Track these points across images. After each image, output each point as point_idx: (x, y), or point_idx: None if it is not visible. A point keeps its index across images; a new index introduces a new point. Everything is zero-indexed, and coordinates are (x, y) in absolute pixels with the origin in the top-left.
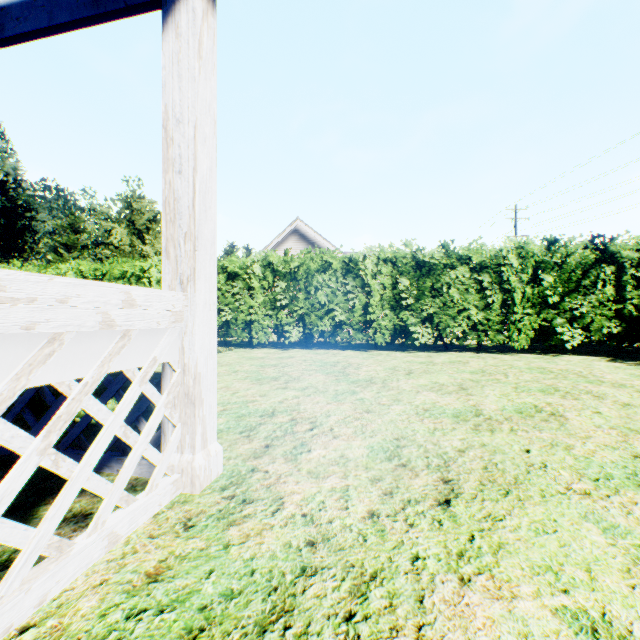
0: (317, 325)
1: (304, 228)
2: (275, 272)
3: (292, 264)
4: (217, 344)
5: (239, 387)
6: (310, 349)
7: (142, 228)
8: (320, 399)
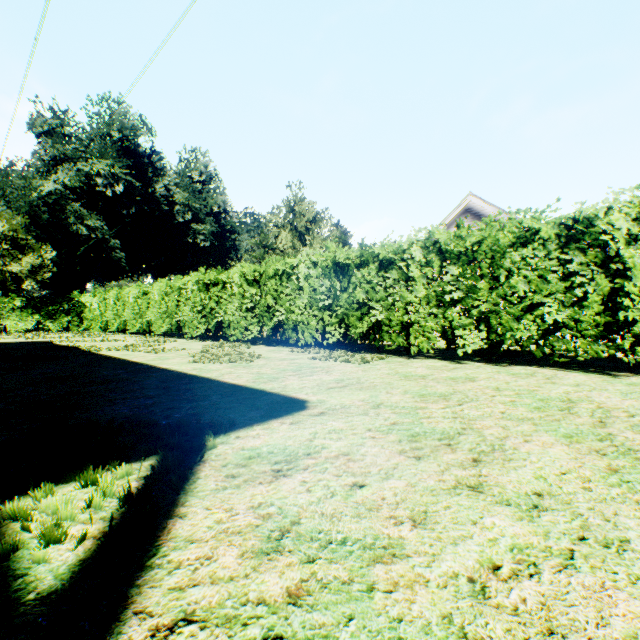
0: (511, 328)
1: (478, 205)
2: (442, 254)
3: (468, 240)
4: (368, 349)
5: (370, 461)
6: (497, 364)
7: (302, 230)
8: (635, 616)
